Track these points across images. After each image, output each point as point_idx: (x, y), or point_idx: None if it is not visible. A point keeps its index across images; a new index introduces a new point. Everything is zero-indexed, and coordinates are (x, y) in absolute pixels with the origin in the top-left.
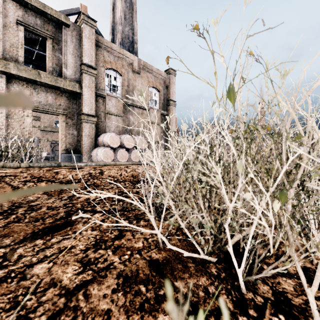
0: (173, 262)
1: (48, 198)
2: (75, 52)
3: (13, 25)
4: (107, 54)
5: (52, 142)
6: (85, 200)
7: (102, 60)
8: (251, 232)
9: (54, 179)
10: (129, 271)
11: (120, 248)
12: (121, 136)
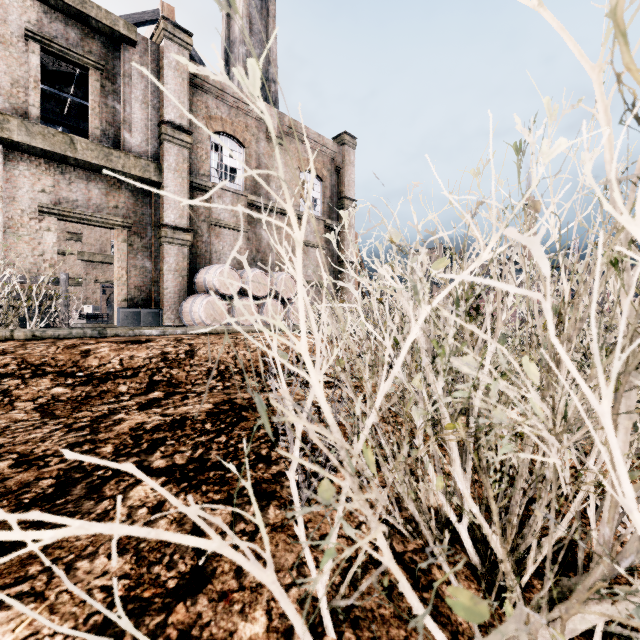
0: None
1: (38, 425)
2: (147, 98)
3: (17, 40)
4: (215, 102)
5: (105, 284)
6: (132, 429)
7: (205, 115)
8: None
9: (76, 369)
10: None
11: None
12: (244, 272)
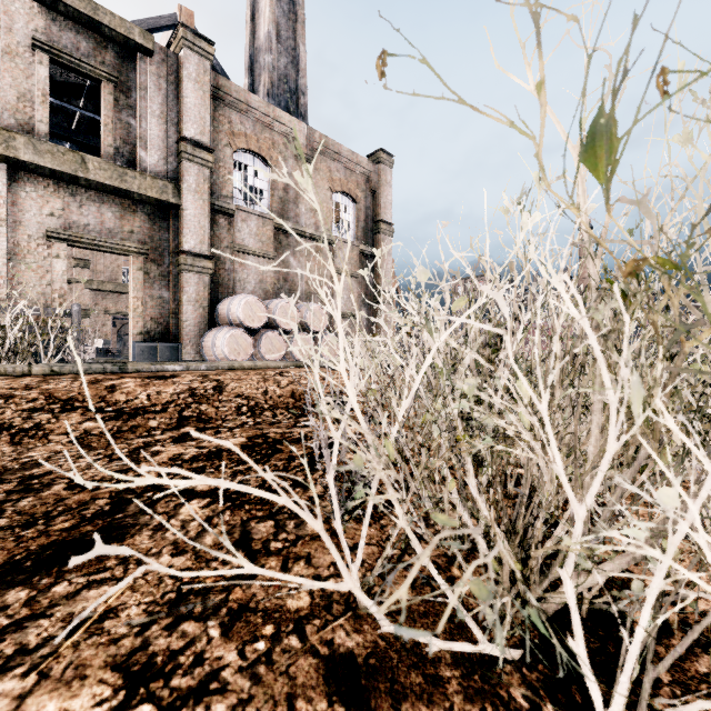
0: (396, 662)
1: (79, 456)
2: (165, 113)
3: (24, 50)
4: (239, 117)
5: (116, 316)
6: (171, 459)
7: (227, 131)
8: (649, 598)
9: (104, 404)
10: (266, 704)
11: (245, 615)
12: (270, 303)
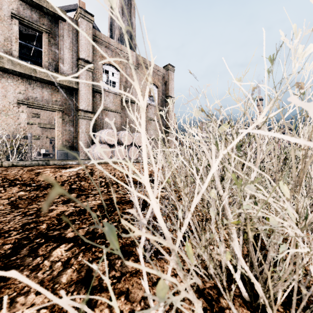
0: None
1: (8, 213)
2: (71, 47)
3: (7, 18)
4: (105, 49)
5: (51, 139)
6: (58, 215)
7: (100, 55)
8: None
9: (32, 182)
10: None
11: None
12: (119, 133)
